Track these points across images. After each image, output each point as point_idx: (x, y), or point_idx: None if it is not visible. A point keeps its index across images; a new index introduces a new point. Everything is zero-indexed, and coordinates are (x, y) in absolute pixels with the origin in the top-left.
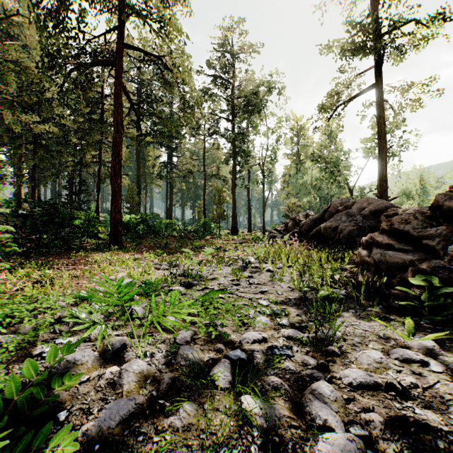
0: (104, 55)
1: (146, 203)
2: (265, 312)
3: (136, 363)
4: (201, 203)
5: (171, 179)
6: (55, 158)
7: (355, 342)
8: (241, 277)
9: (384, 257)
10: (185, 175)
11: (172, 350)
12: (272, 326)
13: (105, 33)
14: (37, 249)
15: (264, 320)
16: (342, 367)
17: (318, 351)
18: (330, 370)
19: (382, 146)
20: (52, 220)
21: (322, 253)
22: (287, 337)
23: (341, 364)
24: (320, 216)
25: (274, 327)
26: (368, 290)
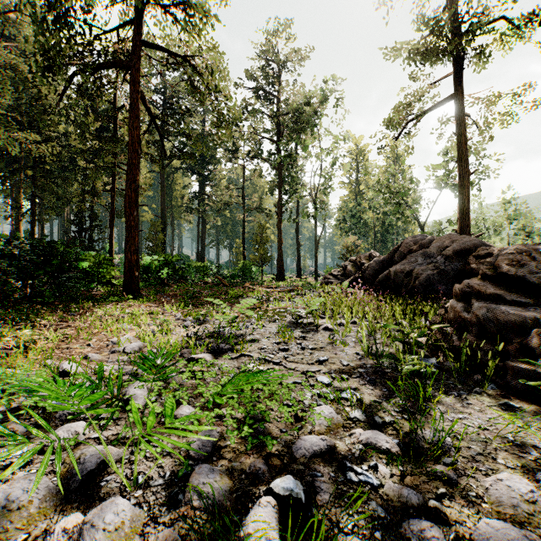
0: (117, 56)
1: (173, 242)
2: (328, 396)
3: (112, 507)
4: (240, 242)
5: (203, 213)
6: (60, 187)
7: (475, 454)
8: (290, 339)
9: (492, 313)
10: (220, 208)
11: (180, 474)
12: (339, 422)
13: (119, 28)
14: (30, 299)
15: (327, 412)
16: (469, 511)
17: (419, 473)
18: (451, 519)
19: (464, 171)
20: (48, 262)
21: (394, 304)
22: (365, 446)
23: (464, 503)
24: (388, 257)
25: (342, 423)
26: (470, 360)
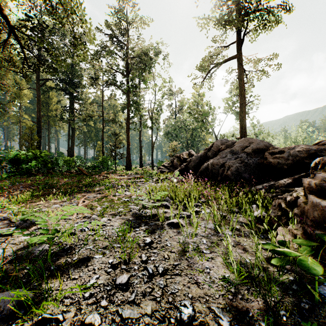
0: None
1: (49, 142)
2: None
3: None
4: (100, 144)
5: (73, 122)
6: None
7: None
8: (132, 257)
9: None
10: (85, 119)
11: None
12: None
13: None
14: None
15: None
16: None
17: None
18: None
19: (243, 102)
20: None
21: (221, 191)
22: None
23: None
24: (204, 154)
25: None
26: None
